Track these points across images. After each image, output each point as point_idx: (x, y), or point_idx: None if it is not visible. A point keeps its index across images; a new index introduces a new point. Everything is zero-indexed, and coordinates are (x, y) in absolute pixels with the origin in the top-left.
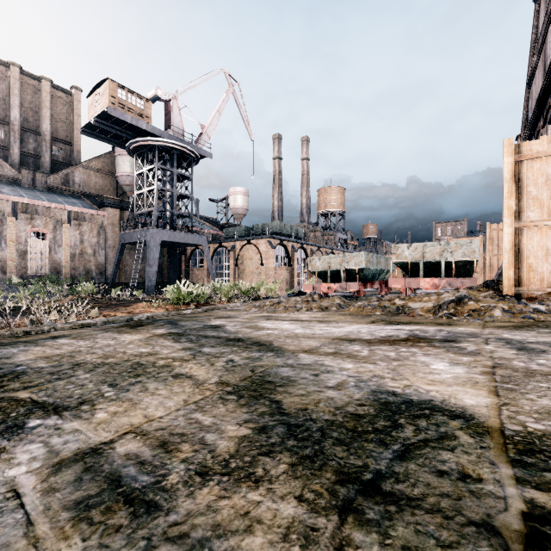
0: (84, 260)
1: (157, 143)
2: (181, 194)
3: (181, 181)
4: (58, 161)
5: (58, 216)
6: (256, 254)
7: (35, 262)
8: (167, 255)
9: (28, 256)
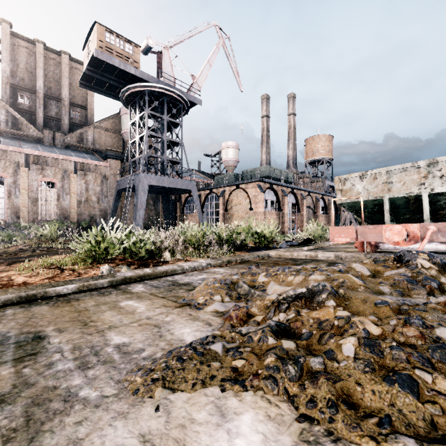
0: (89, 206)
1: (146, 88)
2: (170, 140)
3: (172, 129)
4: (75, 123)
5: (65, 167)
6: (245, 198)
7: (45, 208)
8: (161, 201)
9: (39, 203)
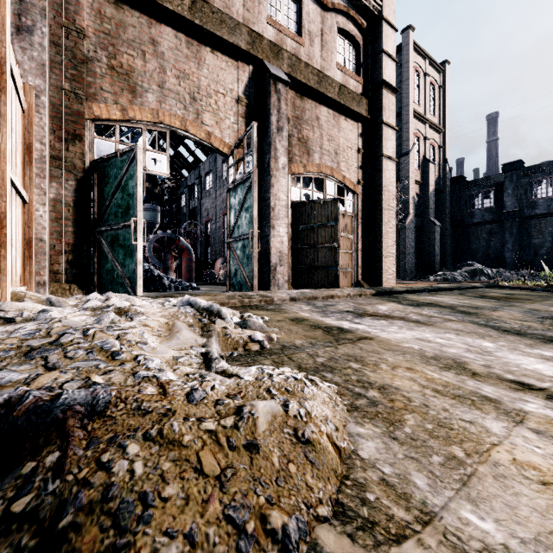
0: None
1: None
2: None
3: None
4: None
5: None
6: None
7: None
8: None
9: None
